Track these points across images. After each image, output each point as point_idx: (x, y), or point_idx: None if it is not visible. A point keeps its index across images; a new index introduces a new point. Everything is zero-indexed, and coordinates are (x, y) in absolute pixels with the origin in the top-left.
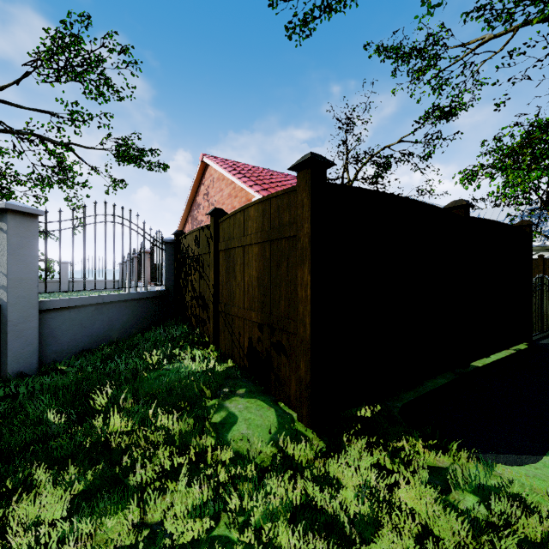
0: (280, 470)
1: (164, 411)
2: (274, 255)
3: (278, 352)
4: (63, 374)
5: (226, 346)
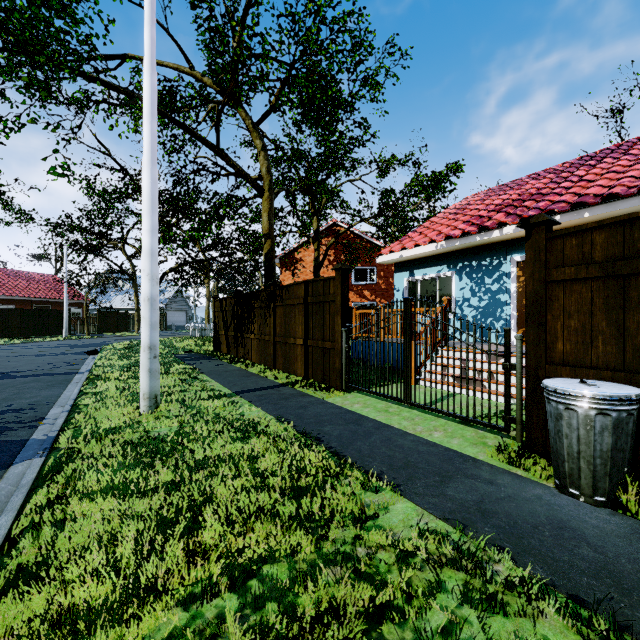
0: None
1: None
2: None
3: None
4: None
5: None
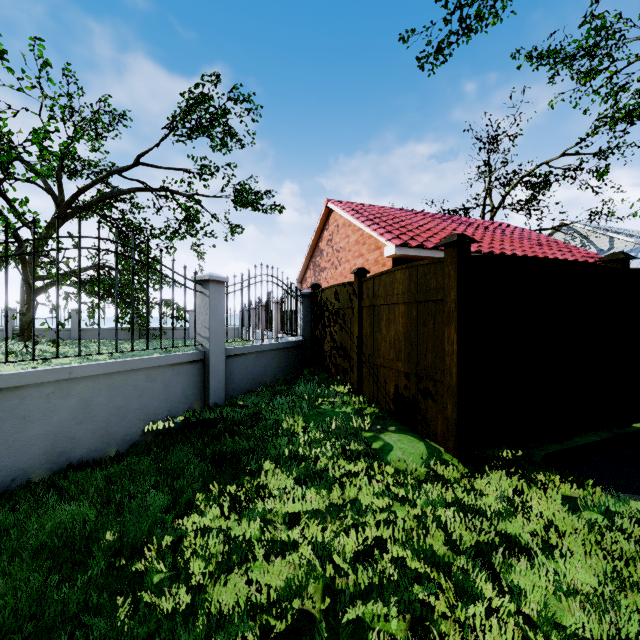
0: (433, 482)
1: (334, 437)
2: (420, 314)
3: (425, 397)
4: (239, 408)
5: (371, 392)
